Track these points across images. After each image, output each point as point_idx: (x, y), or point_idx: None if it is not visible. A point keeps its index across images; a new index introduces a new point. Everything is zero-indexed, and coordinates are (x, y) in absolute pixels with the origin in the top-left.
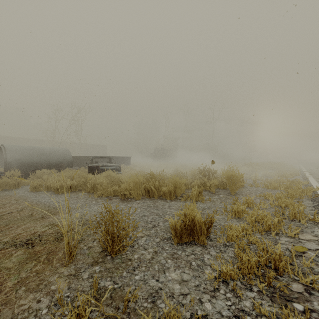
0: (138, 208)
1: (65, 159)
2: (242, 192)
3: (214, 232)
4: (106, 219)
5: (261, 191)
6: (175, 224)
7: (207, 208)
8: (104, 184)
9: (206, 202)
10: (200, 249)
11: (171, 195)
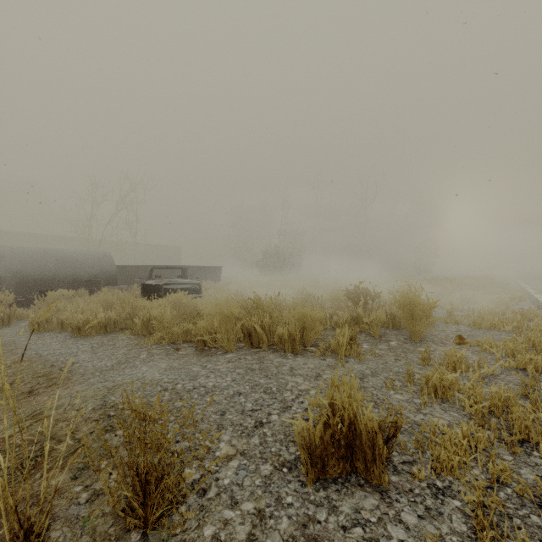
0: (227, 374)
1: (103, 270)
2: (432, 335)
3: (400, 444)
4: (132, 431)
5: (469, 334)
6: (309, 432)
7: (371, 374)
8: (167, 318)
9: (365, 359)
10: (374, 503)
11: (294, 344)
